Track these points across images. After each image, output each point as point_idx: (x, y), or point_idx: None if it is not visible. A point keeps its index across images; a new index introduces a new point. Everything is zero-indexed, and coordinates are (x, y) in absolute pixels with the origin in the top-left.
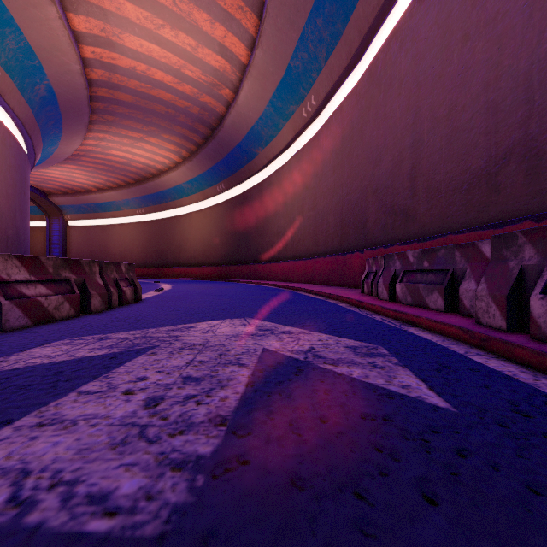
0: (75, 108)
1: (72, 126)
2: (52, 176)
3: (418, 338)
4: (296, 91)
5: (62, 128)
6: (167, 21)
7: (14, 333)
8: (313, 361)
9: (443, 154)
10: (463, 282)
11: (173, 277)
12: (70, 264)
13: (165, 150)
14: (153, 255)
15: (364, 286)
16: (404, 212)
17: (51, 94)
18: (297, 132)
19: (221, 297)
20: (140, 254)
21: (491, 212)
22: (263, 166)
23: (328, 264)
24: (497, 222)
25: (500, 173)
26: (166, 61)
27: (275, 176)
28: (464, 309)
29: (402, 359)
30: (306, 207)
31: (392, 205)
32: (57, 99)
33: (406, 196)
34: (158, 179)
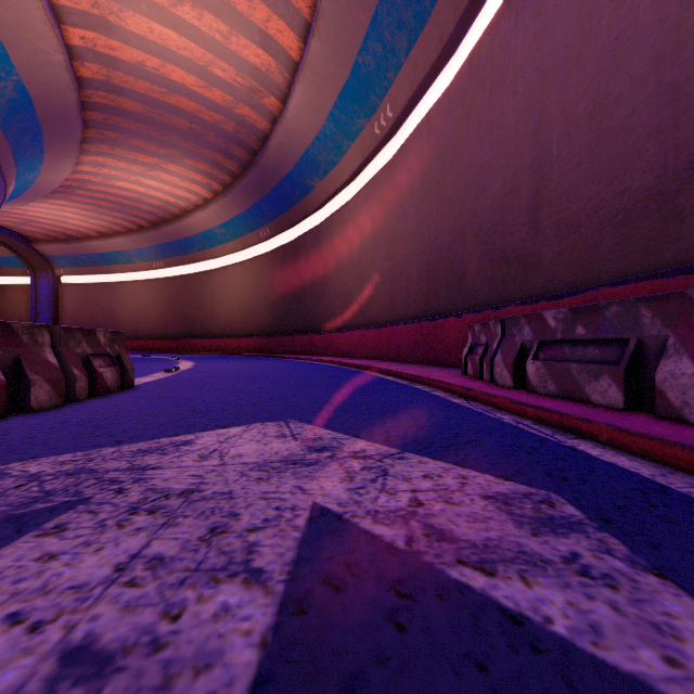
0: (61, 118)
1: (58, 145)
2: (37, 216)
3: (609, 467)
4: (365, 98)
5: (44, 147)
6: None
7: None
8: (430, 556)
9: (583, 171)
10: (664, 360)
11: (201, 351)
12: None
13: (190, 182)
14: (175, 322)
15: (467, 365)
16: (522, 259)
17: (24, 96)
18: (367, 155)
19: (258, 380)
20: (158, 321)
21: (668, 252)
22: (321, 203)
23: (410, 334)
24: (690, 264)
25: (684, 192)
26: (187, 55)
27: (337, 217)
28: (668, 408)
29: (630, 540)
30: (379, 257)
31: (503, 250)
32: (33, 104)
33: (524, 235)
34: (181, 221)
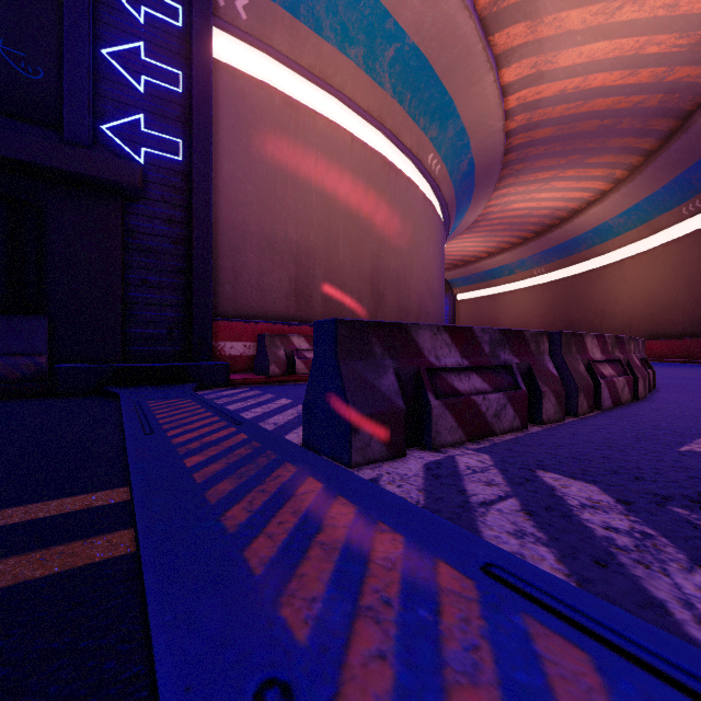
0: (488, 170)
1: (480, 192)
2: (447, 251)
3: None
4: None
5: (472, 198)
6: None
7: (621, 413)
8: None
9: None
10: None
11: None
12: (618, 342)
13: (586, 181)
14: (557, 326)
15: None
16: None
17: (471, 166)
18: None
19: None
20: (538, 326)
21: None
22: None
23: None
24: None
25: None
26: (613, 55)
27: None
28: None
29: None
30: None
31: None
32: (474, 169)
33: None
34: (569, 223)
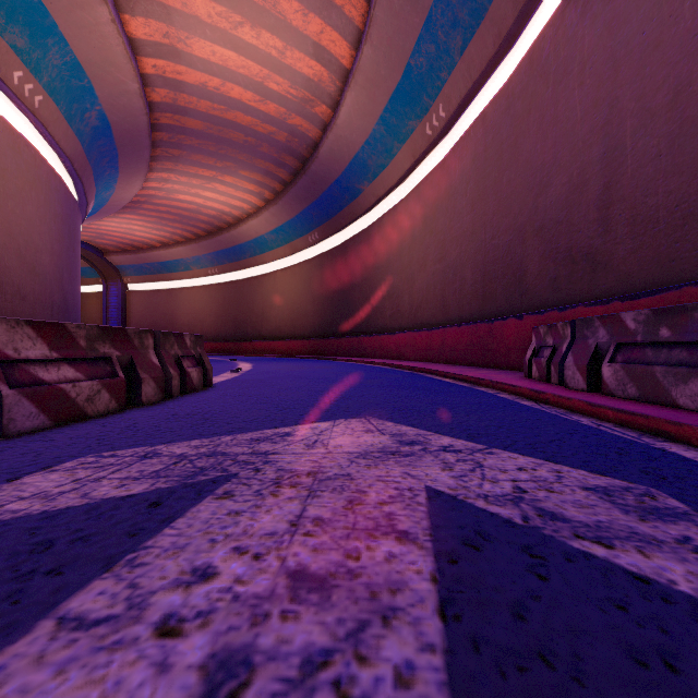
0: (134, 140)
1: (130, 165)
2: (109, 230)
3: None
4: (417, 100)
5: (119, 167)
6: (247, 17)
7: (19, 441)
8: (548, 530)
9: (662, 163)
10: None
11: (253, 353)
12: (111, 335)
13: (243, 192)
14: (229, 325)
15: (532, 368)
16: (590, 257)
17: (105, 123)
18: (418, 156)
19: (321, 381)
20: (213, 324)
21: None
22: (370, 206)
23: (465, 336)
24: None
25: None
26: (245, 73)
27: (386, 219)
28: None
29: None
30: (430, 258)
31: (568, 248)
32: (112, 130)
33: (593, 233)
34: (235, 229)
